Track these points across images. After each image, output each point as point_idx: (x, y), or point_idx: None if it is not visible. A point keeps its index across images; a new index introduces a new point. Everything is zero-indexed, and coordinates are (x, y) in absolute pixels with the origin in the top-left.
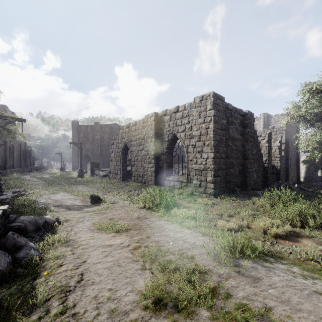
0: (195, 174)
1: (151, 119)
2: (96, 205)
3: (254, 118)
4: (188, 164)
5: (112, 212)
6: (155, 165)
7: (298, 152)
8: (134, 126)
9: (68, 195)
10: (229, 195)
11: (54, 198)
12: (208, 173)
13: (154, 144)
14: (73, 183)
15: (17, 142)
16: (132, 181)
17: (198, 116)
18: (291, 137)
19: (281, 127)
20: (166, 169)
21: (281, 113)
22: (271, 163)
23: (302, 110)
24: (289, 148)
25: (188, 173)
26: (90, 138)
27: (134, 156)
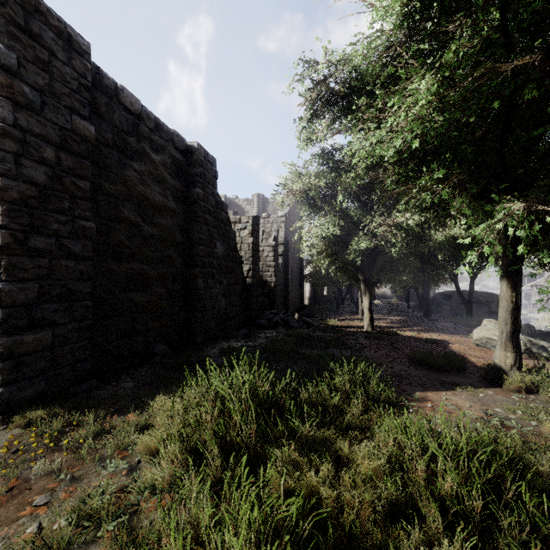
0: None
1: None
2: None
3: (216, 171)
4: None
5: None
6: None
7: (301, 261)
8: None
9: None
10: (111, 382)
11: None
12: None
13: None
14: None
15: None
16: None
17: None
18: (292, 235)
19: (279, 217)
20: None
21: None
22: (263, 277)
23: (304, 180)
24: (290, 252)
25: None
26: None
27: None
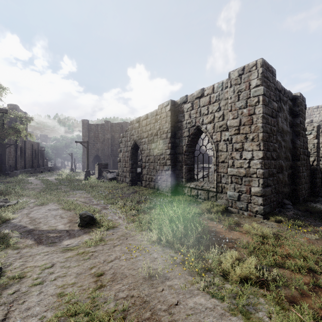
0: (231, 182)
1: (166, 110)
2: (86, 230)
3: (306, 105)
4: (218, 167)
5: (104, 253)
6: (172, 168)
7: None
8: (144, 119)
9: (57, 208)
10: (281, 213)
11: (33, 215)
12: (253, 181)
13: (170, 140)
14: (73, 189)
15: (30, 142)
16: (142, 186)
17: (237, 98)
18: None
19: None
20: (186, 173)
21: (316, 106)
22: None
23: None
24: None
25: (218, 179)
26: (101, 137)
27: (144, 156)
